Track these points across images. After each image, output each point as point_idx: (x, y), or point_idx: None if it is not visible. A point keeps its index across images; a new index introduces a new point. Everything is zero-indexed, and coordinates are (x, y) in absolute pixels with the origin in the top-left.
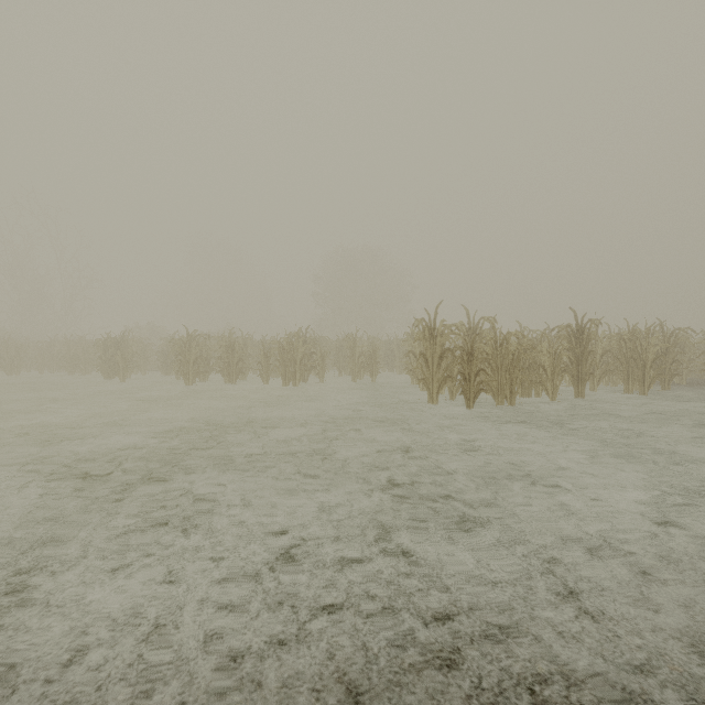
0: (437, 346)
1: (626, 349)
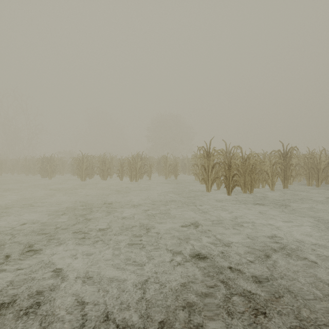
0: (211, 161)
1: (308, 163)
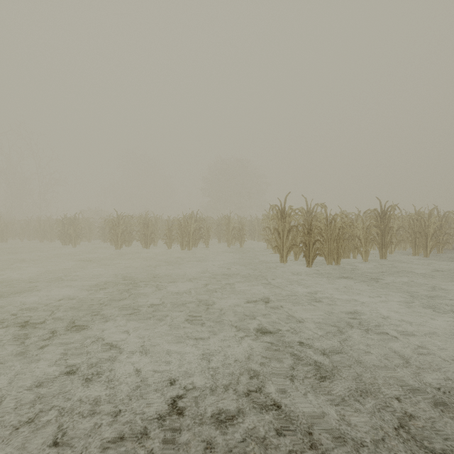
0: (286, 223)
1: (414, 225)
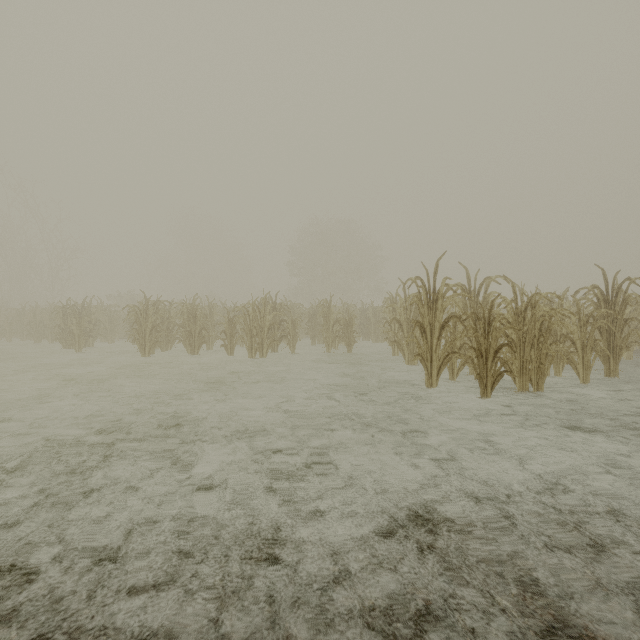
0: (438, 312)
1: None
